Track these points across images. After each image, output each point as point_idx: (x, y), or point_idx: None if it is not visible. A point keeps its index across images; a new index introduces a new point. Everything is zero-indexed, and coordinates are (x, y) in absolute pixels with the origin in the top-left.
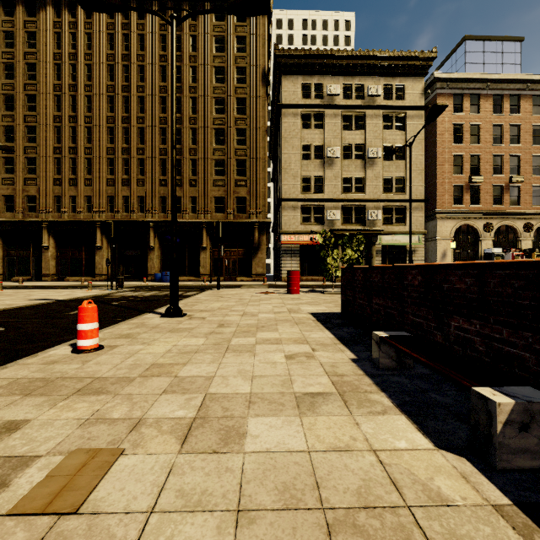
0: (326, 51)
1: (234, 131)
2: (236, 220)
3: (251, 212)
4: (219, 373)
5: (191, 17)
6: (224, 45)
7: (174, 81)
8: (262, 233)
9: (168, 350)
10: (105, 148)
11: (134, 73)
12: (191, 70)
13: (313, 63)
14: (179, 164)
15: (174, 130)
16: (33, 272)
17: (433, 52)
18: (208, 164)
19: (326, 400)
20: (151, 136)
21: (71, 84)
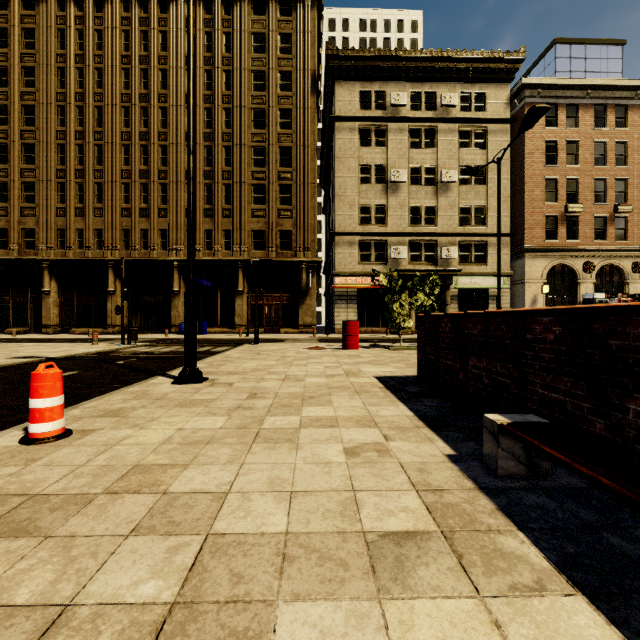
0: (389, 51)
1: (276, 149)
2: (279, 259)
3: (298, 248)
4: (238, 485)
5: (225, 10)
6: (265, 44)
7: (190, 63)
8: (311, 274)
9: (167, 438)
10: (118, 171)
11: (155, 79)
12: (224, 75)
13: (374, 66)
14: (209, 190)
15: (190, 129)
16: (31, 322)
17: (521, 52)
18: (245, 191)
19: (422, 552)
20: (175, 156)
21: (77, 93)
